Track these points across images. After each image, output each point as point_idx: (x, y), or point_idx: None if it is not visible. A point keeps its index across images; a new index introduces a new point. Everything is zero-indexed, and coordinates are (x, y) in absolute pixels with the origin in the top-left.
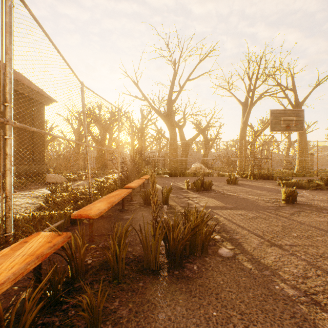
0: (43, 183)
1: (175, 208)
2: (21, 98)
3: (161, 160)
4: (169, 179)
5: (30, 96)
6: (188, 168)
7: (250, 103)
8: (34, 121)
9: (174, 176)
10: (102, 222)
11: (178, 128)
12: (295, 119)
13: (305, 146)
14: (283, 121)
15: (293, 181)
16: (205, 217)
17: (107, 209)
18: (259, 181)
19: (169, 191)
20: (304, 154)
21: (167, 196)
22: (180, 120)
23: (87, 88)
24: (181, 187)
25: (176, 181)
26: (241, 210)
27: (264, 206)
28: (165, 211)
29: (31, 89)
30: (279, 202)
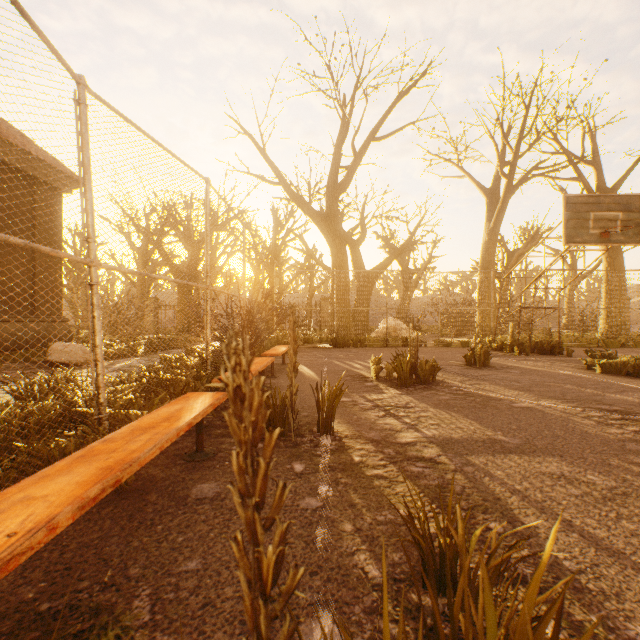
0: (46, 363)
1: (354, 447)
2: (4, 173)
3: (315, 312)
4: (333, 354)
5: (25, 169)
6: (370, 329)
7: (507, 189)
8: (36, 225)
9: (342, 346)
10: (108, 521)
11: (350, 245)
12: (623, 217)
13: (620, 283)
14: (594, 221)
15: (629, 360)
16: (456, 489)
17: (72, 516)
18: (534, 357)
19: (336, 395)
20: (618, 299)
21: (331, 408)
22: (353, 229)
23: (100, 100)
24: (361, 374)
25: (347, 359)
26: (554, 458)
27: (608, 441)
28: (325, 461)
29: (27, 155)
30: (638, 424)
